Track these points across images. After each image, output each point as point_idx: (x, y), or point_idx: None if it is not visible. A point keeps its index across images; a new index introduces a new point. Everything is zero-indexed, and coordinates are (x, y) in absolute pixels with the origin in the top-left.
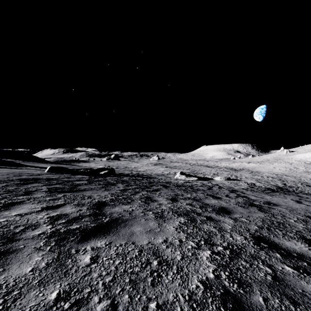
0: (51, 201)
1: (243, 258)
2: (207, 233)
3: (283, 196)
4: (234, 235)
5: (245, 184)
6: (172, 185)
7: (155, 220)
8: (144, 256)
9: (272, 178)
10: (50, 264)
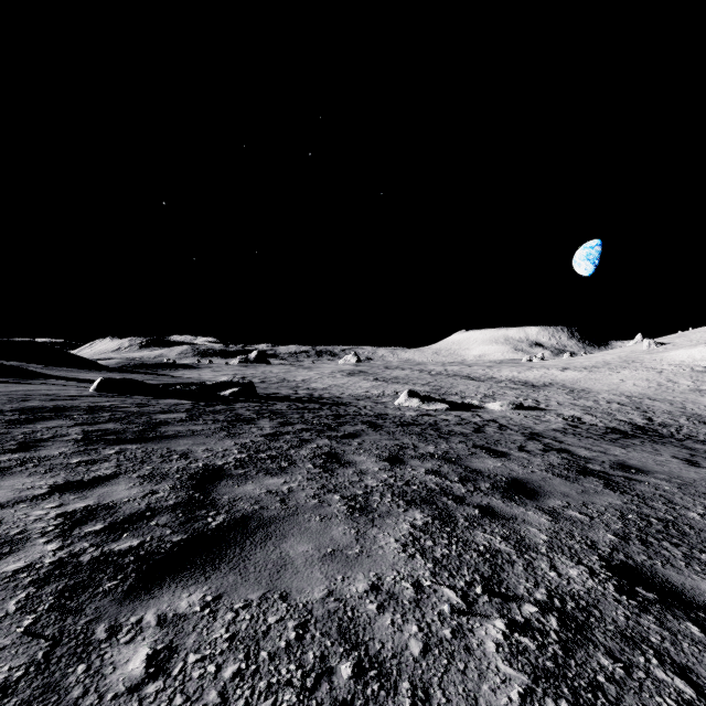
0: (81, 467)
1: (601, 644)
2: (487, 558)
3: (650, 447)
4: (561, 563)
5: (558, 420)
6: (390, 422)
7: (349, 519)
8: (312, 646)
9: (620, 404)
10: (12, 687)
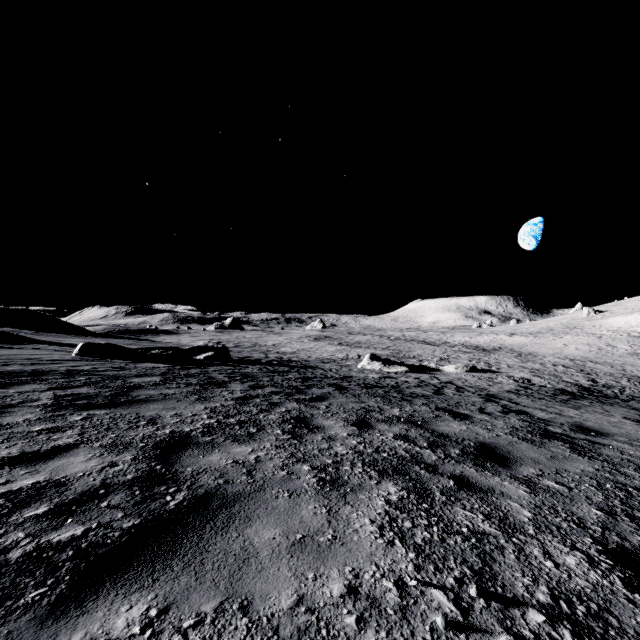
0: (42, 436)
1: None
2: (473, 543)
3: (600, 408)
4: (554, 548)
5: (509, 382)
6: (355, 384)
7: (319, 495)
8: None
9: (565, 367)
10: None
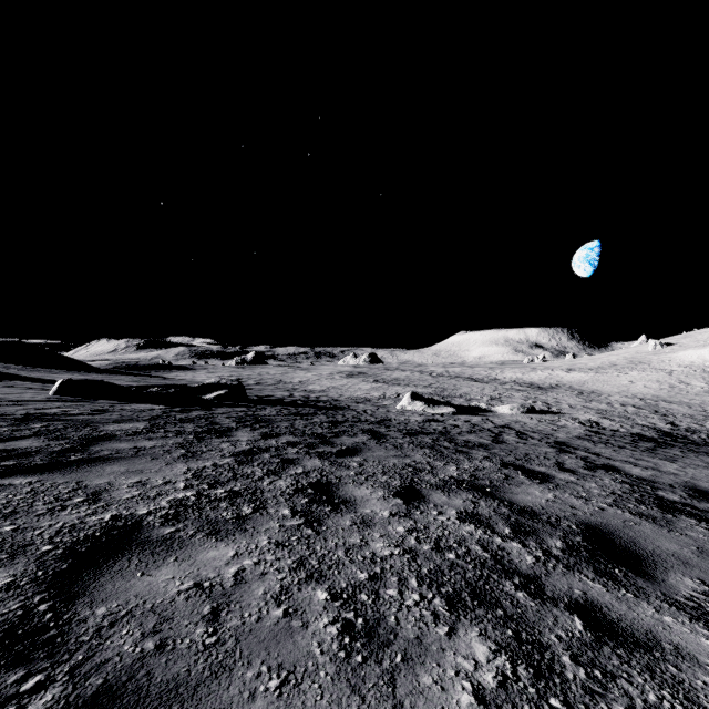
0: None
1: None
2: None
3: (699, 460)
4: None
5: (575, 425)
6: (395, 430)
7: (341, 680)
8: None
9: (636, 407)
10: None
